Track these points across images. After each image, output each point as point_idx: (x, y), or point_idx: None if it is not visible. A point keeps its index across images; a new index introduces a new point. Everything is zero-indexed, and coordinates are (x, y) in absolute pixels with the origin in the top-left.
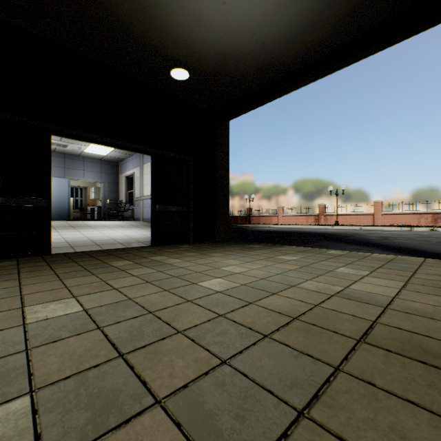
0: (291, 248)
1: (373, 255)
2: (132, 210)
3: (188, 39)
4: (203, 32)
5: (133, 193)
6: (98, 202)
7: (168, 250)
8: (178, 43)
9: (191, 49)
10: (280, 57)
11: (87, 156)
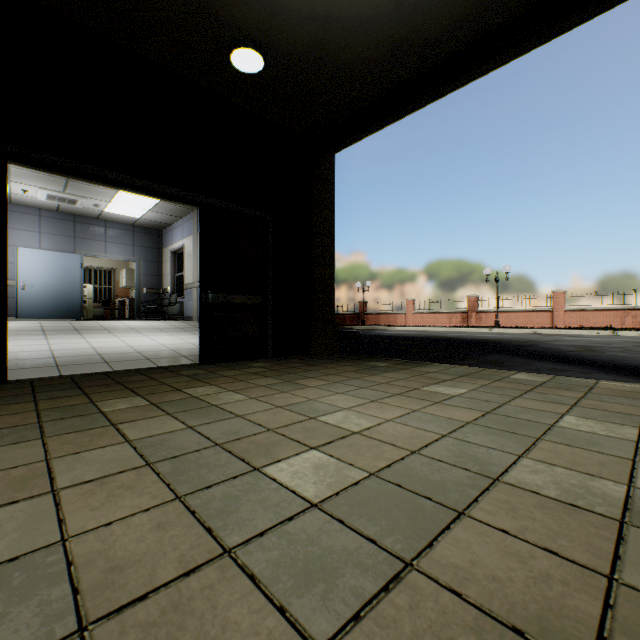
0: (443, 368)
1: (602, 385)
2: (181, 304)
3: None
4: None
5: (183, 278)
6: (133, 292)
7: (226, 373)
8: None
9: (266, 7)
10: (427, 26)
11: (111, 218)
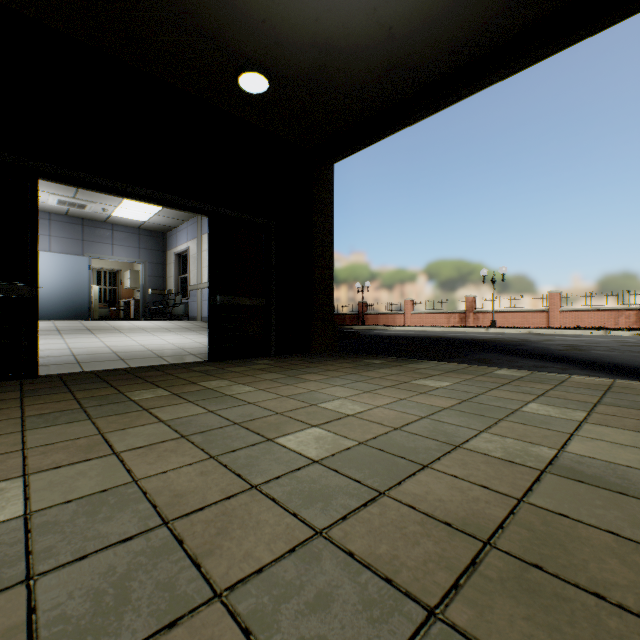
0: (433, 365)
1: (573, 379)
2: (186, 304)
3: (266, 19)
4: (291, 5)
5: (187, 279)
6: (137, 293)
7: (234, 369)
8: (249, 26)
9: (272, 37)
10: (418, 53)
11: (118, 222)
